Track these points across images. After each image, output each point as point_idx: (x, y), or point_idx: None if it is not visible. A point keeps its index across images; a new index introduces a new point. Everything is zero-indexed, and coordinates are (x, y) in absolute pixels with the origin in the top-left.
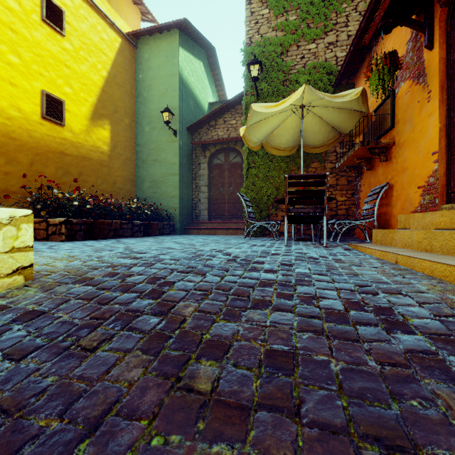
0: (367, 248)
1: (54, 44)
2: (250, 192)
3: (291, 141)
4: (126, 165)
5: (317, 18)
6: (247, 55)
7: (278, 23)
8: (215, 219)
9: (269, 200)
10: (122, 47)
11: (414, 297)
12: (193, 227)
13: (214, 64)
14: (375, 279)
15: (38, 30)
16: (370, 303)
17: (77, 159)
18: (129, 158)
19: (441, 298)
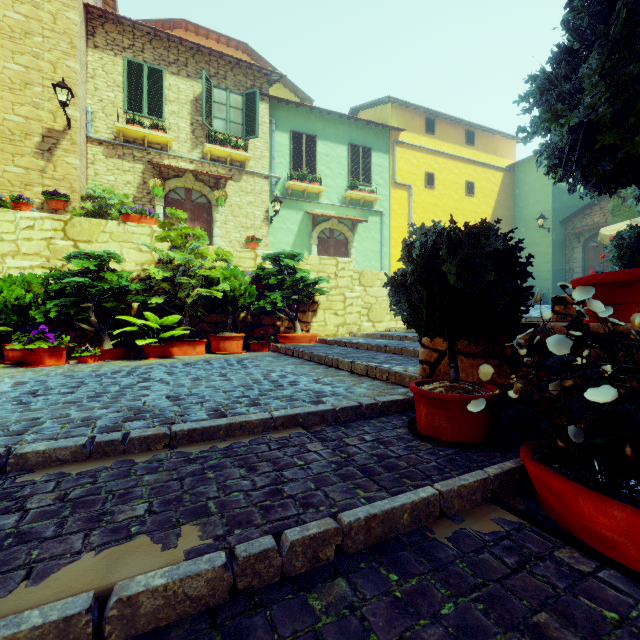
0: None
1: (470, 204)
2: None
3: None
4: None
5: None
6: None
7: None
8: None
9: None
10: (503, 178)
11: None
12: None
13: None
14: None
15: (464, 202)
16: None
17: None
18: None
19: None
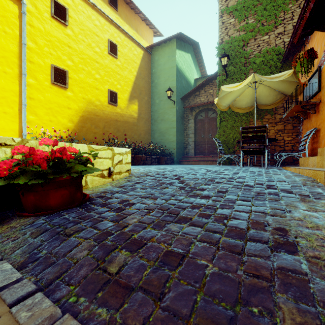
0: (289, 167)
1: (113, 64)
2: (222, 137)
3: (249, 103)
4: (145, 124)
5: (269, 18)
6: (219, 50)
7: (241, 27)
8: (198, 155)
9: (234, 142)
10: (144, 56)
11: (289, 182)
12: (184, 160)
13: (198, 53)
14: (278, 178)
15: (107, 59)
16: (267, 184)
17: (123, 123)
18: (147, 119)
19: (301, 182)
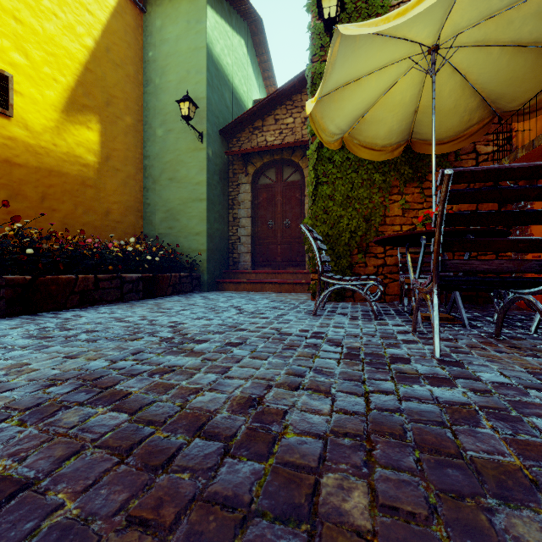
0: None
1: None
2: (320, 225)
3: (395, 133)
4: (127, 186)
5: None
6: None
7: None
8: (261, 267)
9: (352, 239)
10: (121, 7)
11: None
12: (228, 280)
13: (261, 45)
14: None
15: None
16: None
17: (38, 173)
18: (132, 175)
19: None
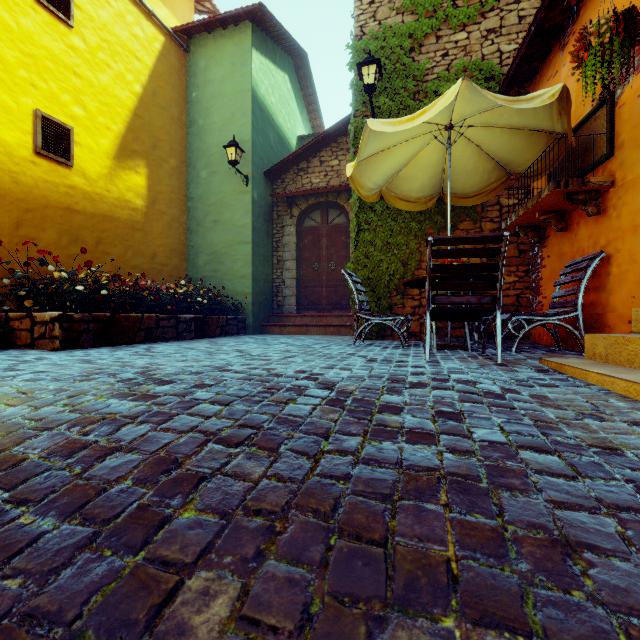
0: (589, 372)
1: (55, 39)
2: (361, 269)
3: (427, 188)
4: (172, 229)
5: None
6: (356, 54)
7: (406, 2)
8: (306, 310)
9: (391, 282)
10: (166, 49)
11: None
12: (273, 323)
13: (305, 79)
14: None
15: (29, 16)
16: None
17: (94, 219)
18: (176, 218)
19: None
